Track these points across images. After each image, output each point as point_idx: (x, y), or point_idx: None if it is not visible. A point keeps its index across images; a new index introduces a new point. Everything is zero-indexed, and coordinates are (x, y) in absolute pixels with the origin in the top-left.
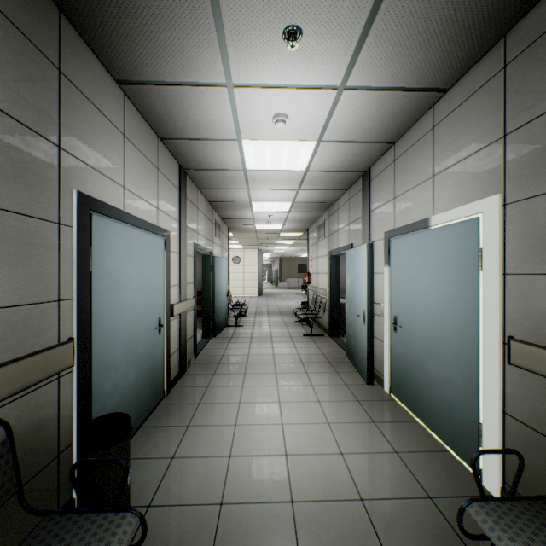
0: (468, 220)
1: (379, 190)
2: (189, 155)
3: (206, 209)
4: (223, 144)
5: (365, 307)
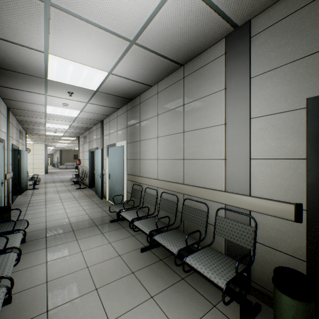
0: (122, 145)
1: (106, 129)
2: (16, 105)
3: (16, 124)
4: (37, 105)
5: (100, 171)
